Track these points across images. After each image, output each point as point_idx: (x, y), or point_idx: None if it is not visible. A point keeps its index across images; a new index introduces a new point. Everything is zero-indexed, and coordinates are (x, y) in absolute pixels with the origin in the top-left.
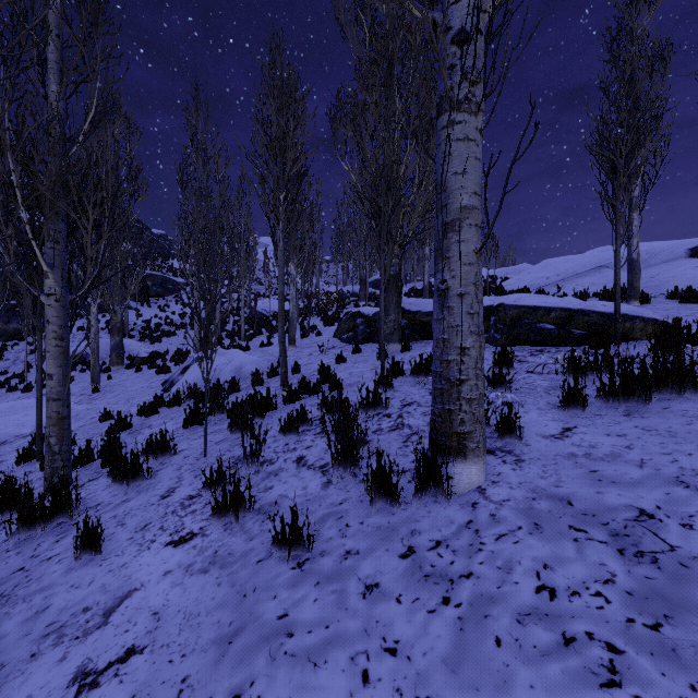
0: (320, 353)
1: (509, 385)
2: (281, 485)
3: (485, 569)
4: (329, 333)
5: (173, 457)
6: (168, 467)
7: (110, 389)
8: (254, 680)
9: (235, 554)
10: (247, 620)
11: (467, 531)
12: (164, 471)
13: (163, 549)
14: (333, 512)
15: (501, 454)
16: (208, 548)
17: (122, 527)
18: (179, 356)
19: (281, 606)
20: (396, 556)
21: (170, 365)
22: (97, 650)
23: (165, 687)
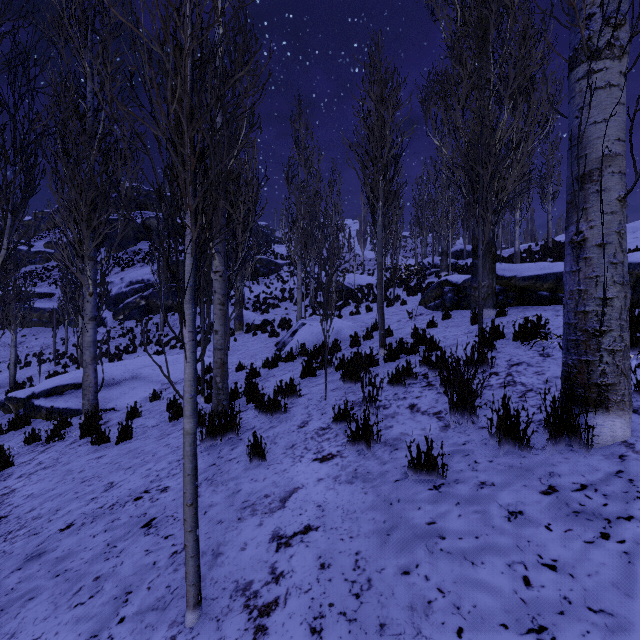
0: (408, 320)
1: None
2: (400, 426)
3: None
4: (414, 302)
5: (299, 399)
6: (297, 406)
7: (237, 348)
8: (418, 563)
9: (372, 473)
10: (398, 521)
11: (617, 479)
12: (295, 408)
13: (311, 463)
14: (457, 450)
15: None
16: (348, 466)
17: (275, 445)
18: (284, 323)
19: (428, 516)
20: (536, 492)
21: (278, 331)
22: (283, 523)
23: (343, 555)
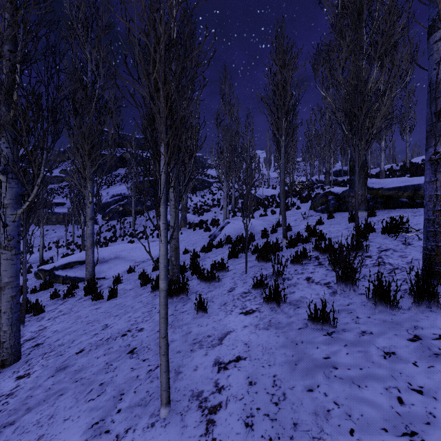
0: (302, 219)
1: None
2: (300, 291)
3: None
4: (305, 207)
5: (227, 273)
6: (226, 277)
7: (183, 239)
8: (318, 384)
9: (282, 323)
10: (302, 355)
11: None
12: (225, 279)
13: (238, 315)
14: (343, 309)
15: None
16: (264, 318)
17: (213, 303)
18: (214, 222)
19: (324, 353)
20: (404, 339)
21: (210, 227)
22: (221, 354)
23: (264, 377)
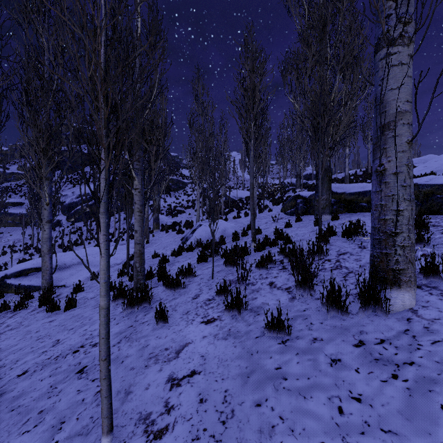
0: (272, 222)
1: (427, 242)
2: (262, 297)
3: (425, 361)
4: (277, 209)
5: (195, 278)
6: (193, 283)
7: (154, 242)
8: (267, 398)
9: (241, 332)
10: (256, 367)
11: (405, 336)
12: (191, 285)
13: (199, 324)
14: (299, 315)
15: (426, 288)
16: (225, 327)
17: (175, 311)
18: (188, 224)
19: (276, 363)
20: (350, 345)
21: (183, 229)
22: (176, 369)
23: (216, 392)
